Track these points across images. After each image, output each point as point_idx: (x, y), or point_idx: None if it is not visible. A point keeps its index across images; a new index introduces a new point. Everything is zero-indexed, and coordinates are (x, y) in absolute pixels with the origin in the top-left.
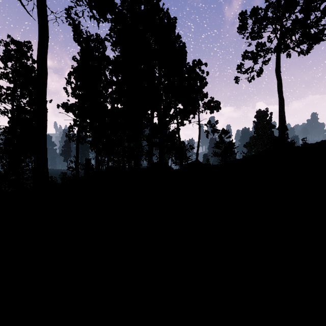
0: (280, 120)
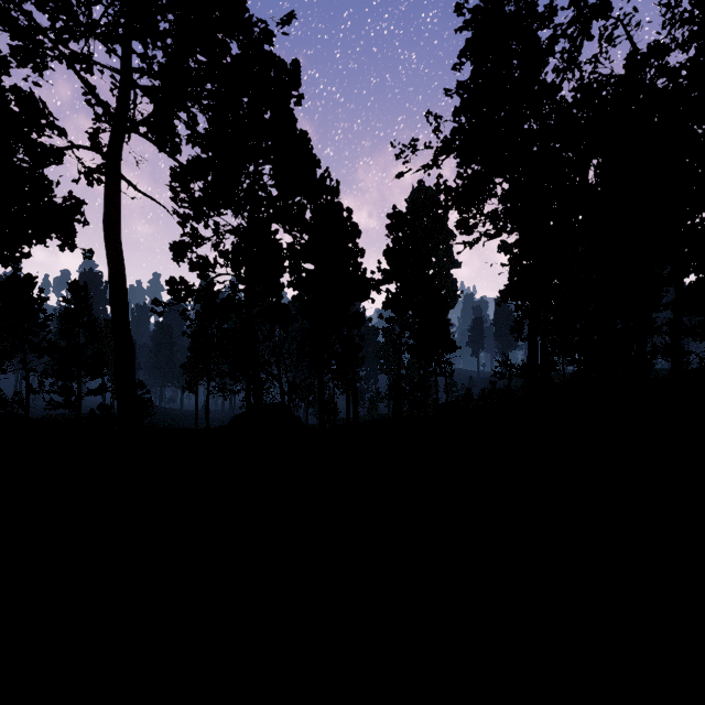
0: None
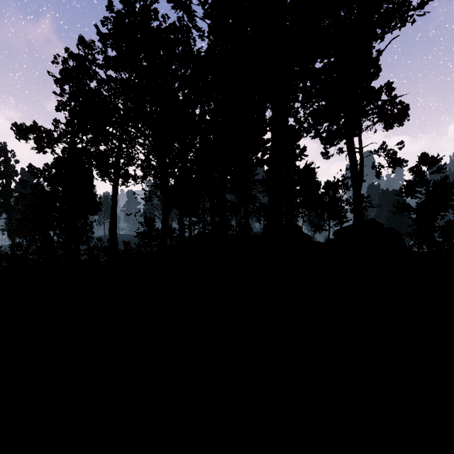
0: None
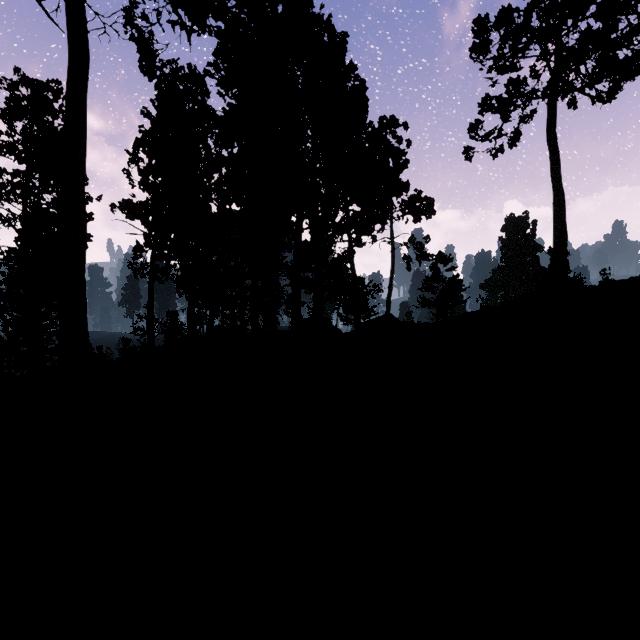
0: (557, 234)
